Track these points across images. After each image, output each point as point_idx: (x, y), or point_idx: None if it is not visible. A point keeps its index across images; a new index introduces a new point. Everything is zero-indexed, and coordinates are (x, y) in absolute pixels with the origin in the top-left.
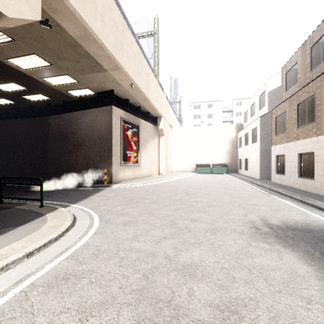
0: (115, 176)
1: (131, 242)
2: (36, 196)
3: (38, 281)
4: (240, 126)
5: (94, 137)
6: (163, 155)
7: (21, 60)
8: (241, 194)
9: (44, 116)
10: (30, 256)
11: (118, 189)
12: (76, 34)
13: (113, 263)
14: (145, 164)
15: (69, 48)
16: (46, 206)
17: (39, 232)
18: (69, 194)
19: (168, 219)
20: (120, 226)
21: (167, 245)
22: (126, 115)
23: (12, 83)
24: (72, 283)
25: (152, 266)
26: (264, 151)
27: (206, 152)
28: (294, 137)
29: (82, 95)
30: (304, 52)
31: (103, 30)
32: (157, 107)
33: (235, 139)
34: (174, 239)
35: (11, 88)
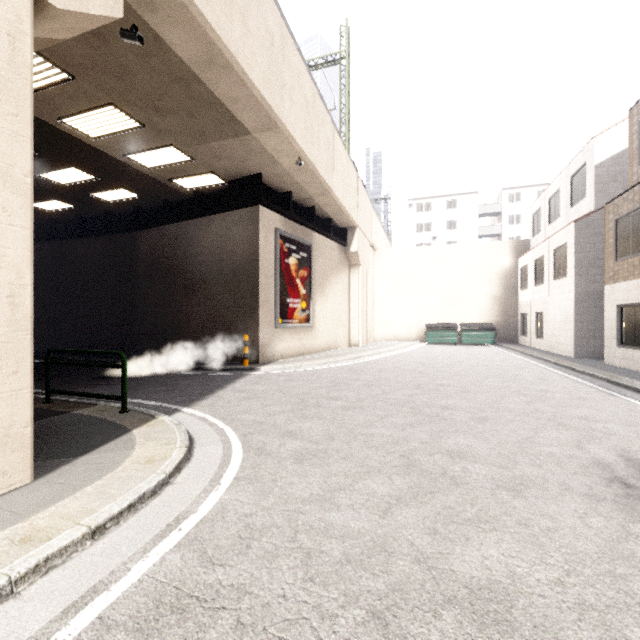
0: (265, 350)
1: (323, 509)
2: (114, 387)
3: (114, 610)
4: (523, 243)
5: (224, 271)
6: (358, 306)
7: (85, 119)
8: (544, 392)
9: (130, 232)
10: (98, 536)
11: (273, 375)
12: (191, 54)
13: (288, 568)
14: (323, 324)
15: (177, 87)
16: (134, 411)
17: (118, 472)
18: (177, 385)
19: (394, 450)
20: (290, 462)
21: (411, 521)
22: (287, 225)
23: (72, 168)
24: (194, 625)
25: (387, 585)
26: (584, 295)
27: (448, 299)
28: None
29: (200, 187)
30: None
31: (245, 45)
32: (348, 208)
33: (511, 271)
34: (425, 506)
35: (69, 178)
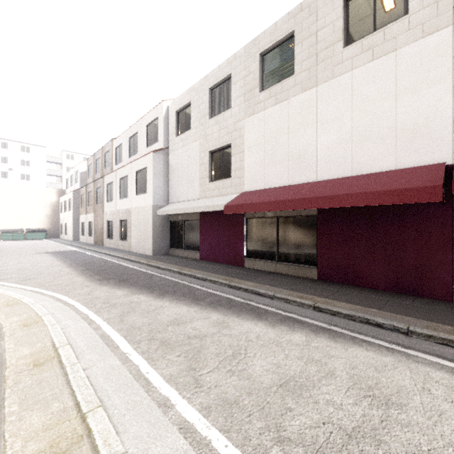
0: None
1: None
2: None
3: None
4: (63, 191)
5: None
6: None
7: None
8: (44, 248)
9: None
10: None
11: None
12: None
13: None
14: None
15: None
16: None
17: None
18: None
19: None
20: None
21: None
22: None
23: None
24: None
25: None
26: (76, 218)
27: (18, 215)
28: (87, 212)
29: None
30: (94, 160)
31: None
32: None
33: (56, 204)
34: None
35: None
